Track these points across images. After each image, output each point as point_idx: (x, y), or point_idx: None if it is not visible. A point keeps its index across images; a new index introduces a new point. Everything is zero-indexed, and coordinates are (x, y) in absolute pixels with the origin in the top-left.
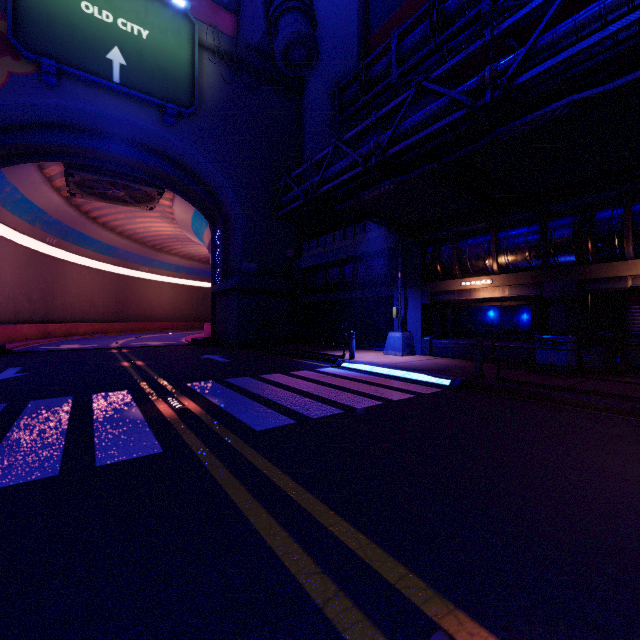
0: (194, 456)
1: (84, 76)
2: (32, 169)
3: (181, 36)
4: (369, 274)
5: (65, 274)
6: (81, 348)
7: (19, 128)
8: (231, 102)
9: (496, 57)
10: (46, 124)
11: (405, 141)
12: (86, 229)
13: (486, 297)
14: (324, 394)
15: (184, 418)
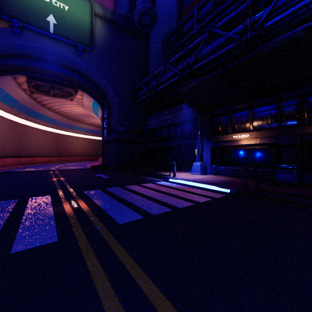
0: (76, 245)
1: (34, 29)
2: (10, 79)
3: (85, 9)
4: (182, 132)
5: (29, 133)
6: (34, 170)
7: (1, 57)
8: (111, 44)
9: (252, 14)
10: (15, 55)
11: (202, 61)
12: (40, 110)
13: (246, 144)
14: (160, 198)
15: (77, 214)
